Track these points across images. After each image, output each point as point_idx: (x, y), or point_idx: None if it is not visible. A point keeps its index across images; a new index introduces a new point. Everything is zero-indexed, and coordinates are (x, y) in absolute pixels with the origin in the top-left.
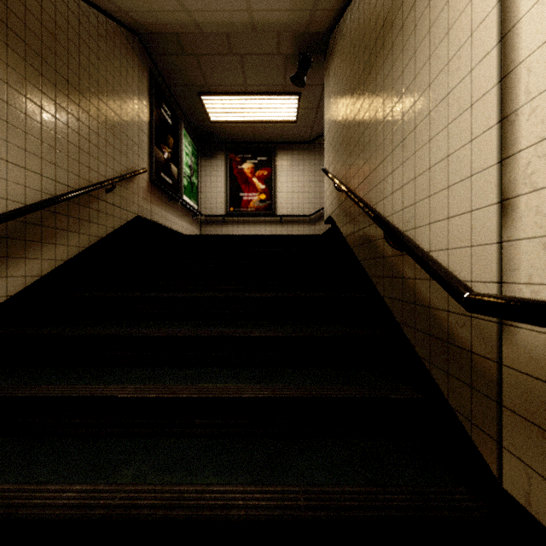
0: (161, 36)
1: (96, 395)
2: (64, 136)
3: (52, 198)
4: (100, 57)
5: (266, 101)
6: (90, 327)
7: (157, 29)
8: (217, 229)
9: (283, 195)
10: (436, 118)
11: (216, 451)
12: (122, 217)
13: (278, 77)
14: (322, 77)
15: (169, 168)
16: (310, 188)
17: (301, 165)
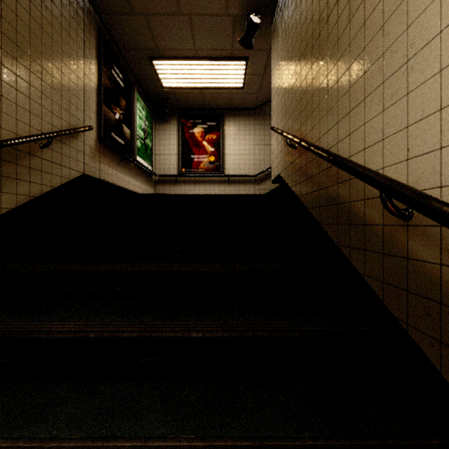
0: None
1: None
2: None
3: None
4: (32, 0)
5: (215, 66)
6: None
7: None
8: (170, 188)
9: (231, 157)
10: None
11: None
12: (63, 175)
13: (226, 40)
14: (269, 41)
15: (121, 129)
16: (256, 151)
17: (247, 130)
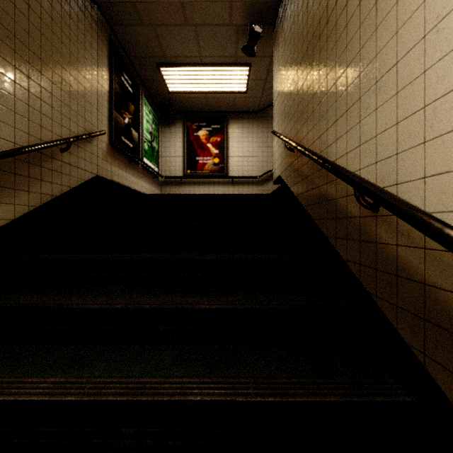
0: (119, 5)
1: None
2: (10, 91)
3: None
4: (54, 18)
5: (219, 72)
6: (24, 294)
7: None
8: (175, 189)
9: (234, 159)
10: (437, 38)
11: None
12: (79, 176)
13: (230, 48)
14: (271, 48)
15: (130, 133)
16: (259, 153)
17: (250, 133)
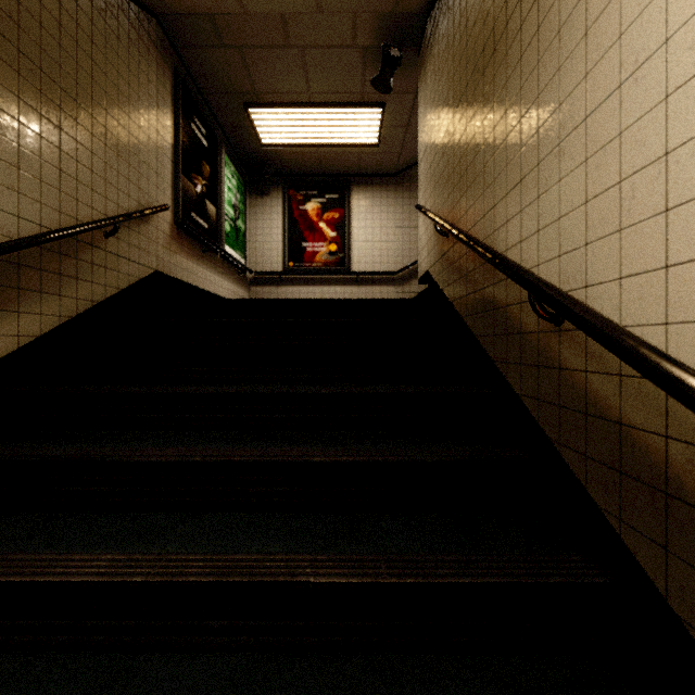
0: (189, 18)
1: (38, 578)
2: (34, 150)
3: (9, 241)
4: (95, 40)
5: (337, 115)
6: (61, 442)
7: (182, 7)
8: (271, 292)
9: (360, 246)
10: (636, 90)
11: (245, 687)
12: (131, 272)
13: (354, 80)
14: (415, 80)
15: (203, 207)
16: (397, 237)
17: (385, 206)
